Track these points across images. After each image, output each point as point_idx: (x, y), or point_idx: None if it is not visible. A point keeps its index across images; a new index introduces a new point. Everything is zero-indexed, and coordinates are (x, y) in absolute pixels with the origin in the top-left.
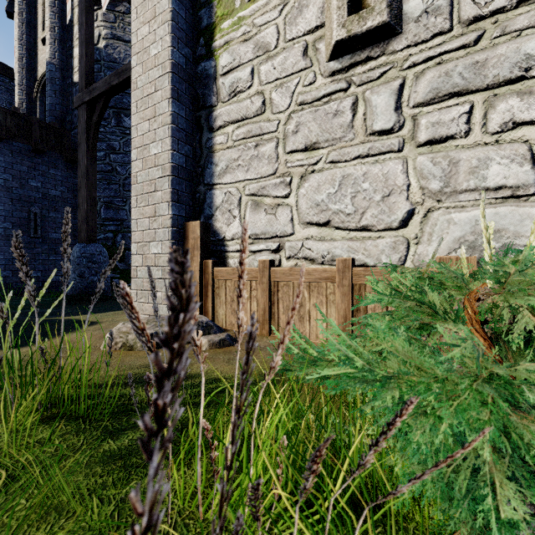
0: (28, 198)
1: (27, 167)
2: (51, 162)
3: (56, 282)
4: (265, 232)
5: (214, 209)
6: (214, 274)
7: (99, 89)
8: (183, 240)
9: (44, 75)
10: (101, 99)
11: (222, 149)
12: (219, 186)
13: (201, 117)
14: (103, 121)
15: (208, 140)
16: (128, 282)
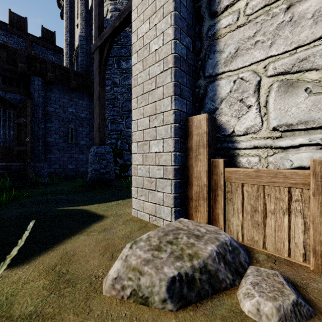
0: (67, 119)
1: (67, 100)
2: (80, 96)
3: (83, 172)
4: (306, 120)
5: (218, 102)
6: (225, 175)
7: (106, 34)
8: (185, 137)
9: (78, 46)
10: (108, 41)
11: (230, 31)
12: (225, 75)
13: (200, 7)
14: (109, 66)
15: (210, 28)
16: (124, 172)
